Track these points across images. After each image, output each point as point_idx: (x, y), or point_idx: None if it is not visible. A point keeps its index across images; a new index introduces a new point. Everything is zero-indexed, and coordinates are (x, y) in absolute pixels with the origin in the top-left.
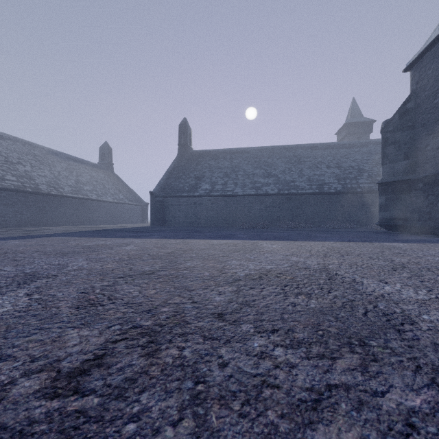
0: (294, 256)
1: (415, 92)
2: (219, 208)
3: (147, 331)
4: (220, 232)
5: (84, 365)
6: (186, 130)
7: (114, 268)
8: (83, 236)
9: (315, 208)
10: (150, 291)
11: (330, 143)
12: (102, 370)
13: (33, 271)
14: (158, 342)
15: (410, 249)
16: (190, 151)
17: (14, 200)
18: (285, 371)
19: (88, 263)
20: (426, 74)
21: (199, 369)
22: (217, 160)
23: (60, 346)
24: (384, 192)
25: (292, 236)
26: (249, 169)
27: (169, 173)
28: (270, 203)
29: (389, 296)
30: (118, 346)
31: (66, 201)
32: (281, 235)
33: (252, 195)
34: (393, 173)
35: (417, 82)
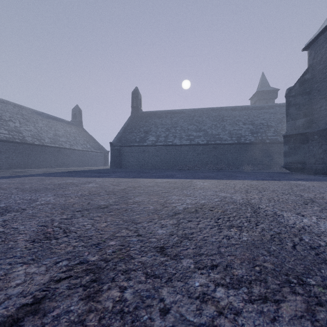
0: (222, 192)
1: (311, 66)
2: (162, 154)
3: (92, 267)
4: (163, 173)
5: (19, 313)
6: (137, 96)
7: (75, 202)
8: (57, 176)
9: (234, 155)
10: (101, 224)
11: (245, 106)
12: (36, 319)
13: (6, 205)
14: (100, 281)
15: (312, 186)
16: (140, 111)
17: (6, 148)
18: (230, 319)
19: (55, 198)
20: (321, 52)
21: (140, 317)
22: (161, 119)
23: (2, 286)
24: (288, 142)
25: (218, 176)
26: (185, 125)
27: (125, 128)
28: (201, 151)
29: (310, 229)
30: (60, 285)
31: (46, 149)
32: (210, 175)
33: (187, 145)
34: (294, 128)
35: (313, 58)
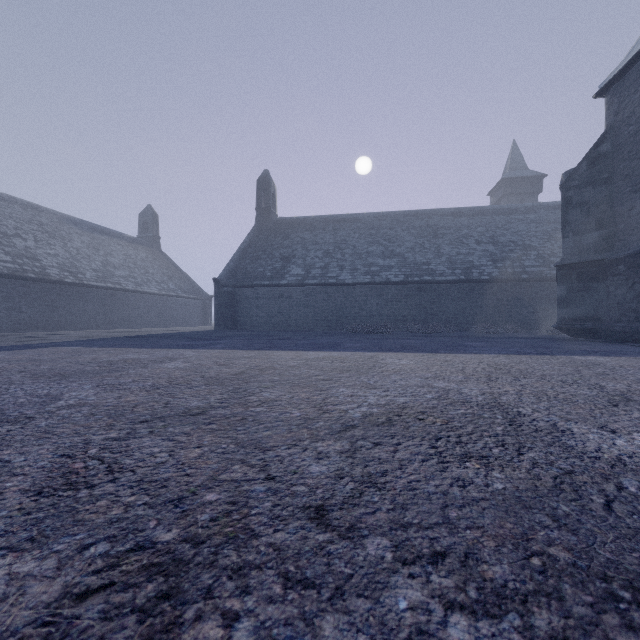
0: (440, 380)
1: (613, 127)
2: (317, 303)
3: (163, 560)
4: (319, 340)
5: None
6: (268, 188)
7: (139, 403)
8: (107, 345)
9: (459, 304)
10: (190, 452)
11: (480, 208)
12: None
13: None
14: (179, 597)
15: (619, 366)
16: (274, 218)
17: (7, 291)
18: None
19: (98, 393)
20: (631, 100)
21: None
22: (314, 232)
23: None
24: (565, 279)
25: (429, 345)
26: (361, 246)
27: (243, 251)
28: (393, 295)
29: (635, 462)
30: (85, 610)
31: (88, 292)
32: (412, 344)
33: (366, 284)
34: (579, 251)
35: (616, 113)
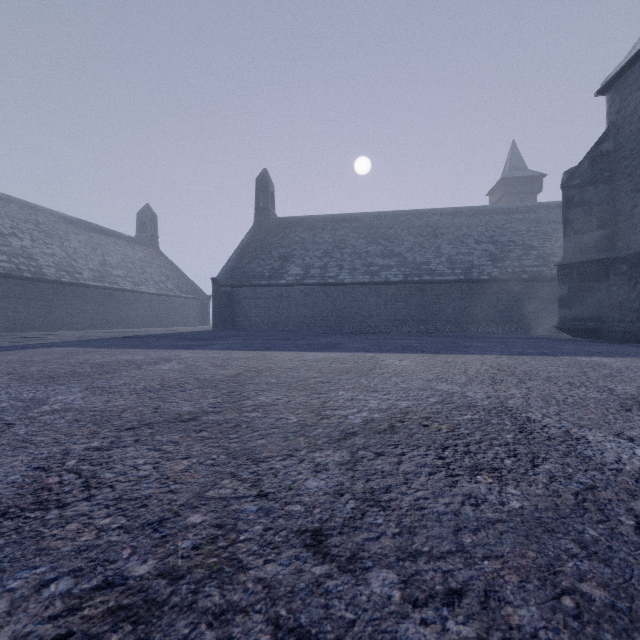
0: (442, 382)
1: (614, 125)
2: (316, 303)
3: (134, 602)
4: (317, 340)
5: None
6: (266, 187)
7: (128, 407)
8: (102, 346)
9: (459, 304)
10: (177, 464)
11: (480, 207)
12: None
13: None
14: None
15: (626, 368)
16: (272, 218)
17: (3, 291)
18: None
19: (85, 397)
20: (633, 97)
21: None
22: (313, 232)
23: None
24: (567, 278)
25: (429, 345)
26: (360, 245)
27: (241, 250)
28: (392, 295)
29: None
30: None
31: (85, 292)
32: (412, 344)
33: (366, 284)
34: (580, 250)
35: (618, 111)
